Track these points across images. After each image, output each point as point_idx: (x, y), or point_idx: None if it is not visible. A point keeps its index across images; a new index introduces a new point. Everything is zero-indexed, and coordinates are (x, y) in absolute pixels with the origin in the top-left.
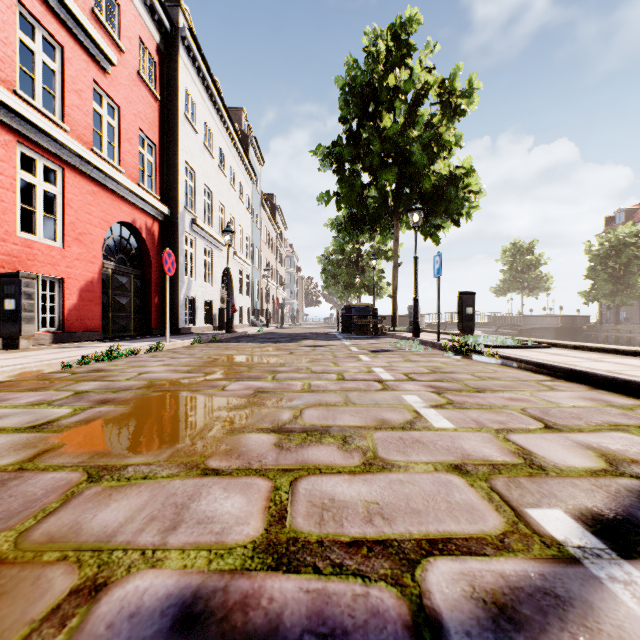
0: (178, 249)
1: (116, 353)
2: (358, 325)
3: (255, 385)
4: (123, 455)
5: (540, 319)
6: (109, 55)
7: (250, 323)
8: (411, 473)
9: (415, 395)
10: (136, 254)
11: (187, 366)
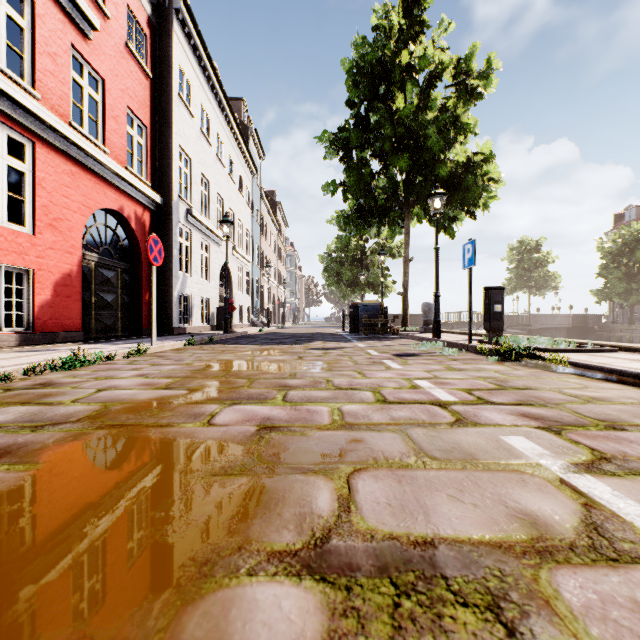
0: (171, 241)
1: (81, 359)
2: (366, 325)
3: (259, 413)
4: None
5: (550, 319)
6: (90, 17)
7: (250, 323)
8: None
9: (522, 436)
10: (125, 247)
11: (168, 377)
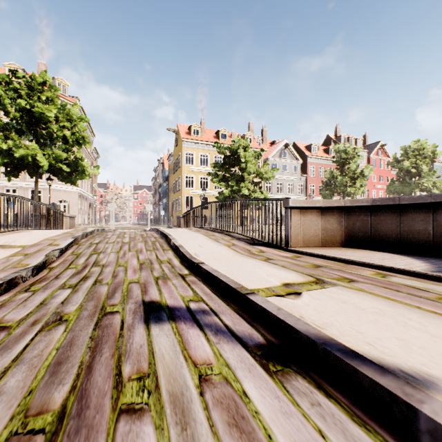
0: None
1: None
2: None
3: None
4: None
5: None
6: None
7: None
8: None
9: None
10: None
11: None
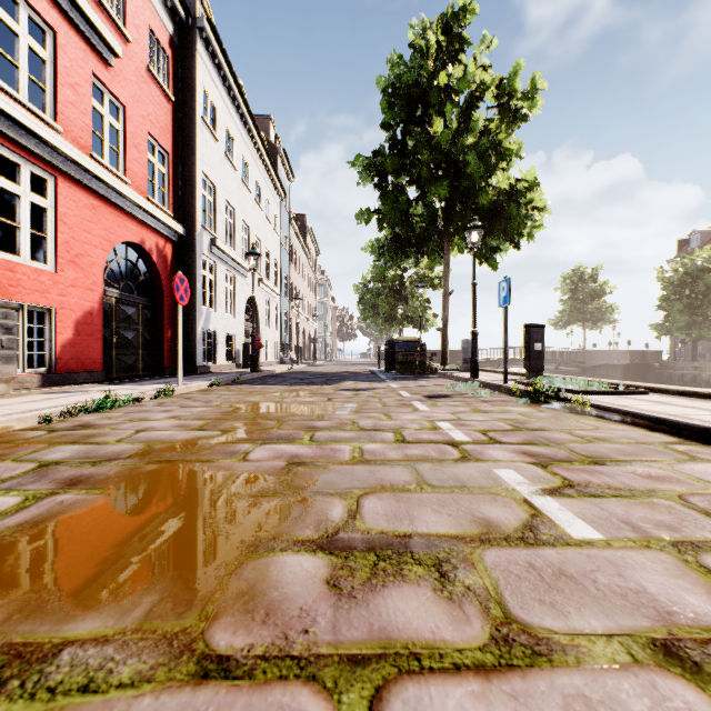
0: (195, 275)
1: (113, 401)
2: (403, 363)
3: (288, 451)
4: (64, 613)
5: (606, 355)
6: (112, 44)
7: (278, 360)
8: (594, 671)
9: (512, 469)
10: (146, 280)
11: (200, 419)
